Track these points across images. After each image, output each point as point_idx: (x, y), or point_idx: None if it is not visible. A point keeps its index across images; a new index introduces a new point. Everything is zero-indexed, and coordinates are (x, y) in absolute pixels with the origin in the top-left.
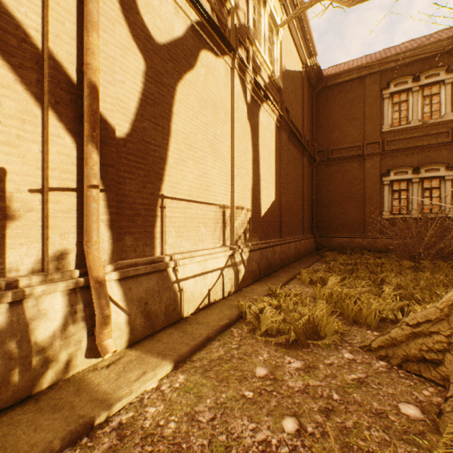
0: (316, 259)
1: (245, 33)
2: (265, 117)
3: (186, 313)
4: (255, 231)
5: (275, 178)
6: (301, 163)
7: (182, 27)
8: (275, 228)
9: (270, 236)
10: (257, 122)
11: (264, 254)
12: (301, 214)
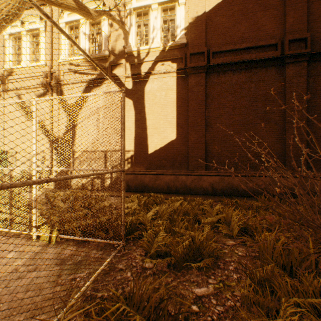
0: (255, 201)
1: (122, 55)
2: (155, 83)
3: (72, 188)
4: (140, 163)
5: (177, 121)
6: (277, 78)
7: (81, 92)
8: (177, 162)
9: (165, 167)
10: (143, 93)
11: (139, 178)
12: (277, 144)
